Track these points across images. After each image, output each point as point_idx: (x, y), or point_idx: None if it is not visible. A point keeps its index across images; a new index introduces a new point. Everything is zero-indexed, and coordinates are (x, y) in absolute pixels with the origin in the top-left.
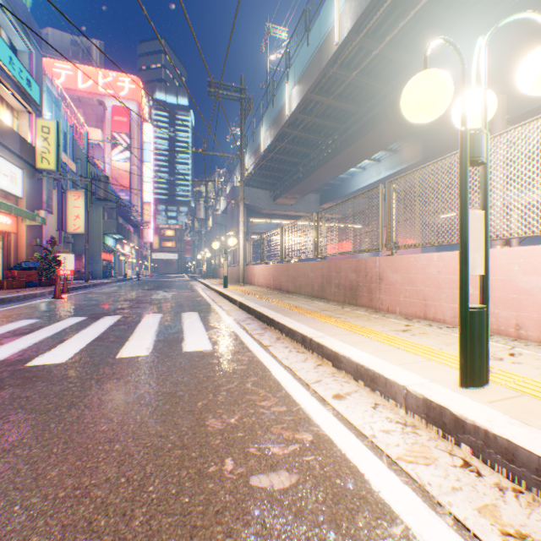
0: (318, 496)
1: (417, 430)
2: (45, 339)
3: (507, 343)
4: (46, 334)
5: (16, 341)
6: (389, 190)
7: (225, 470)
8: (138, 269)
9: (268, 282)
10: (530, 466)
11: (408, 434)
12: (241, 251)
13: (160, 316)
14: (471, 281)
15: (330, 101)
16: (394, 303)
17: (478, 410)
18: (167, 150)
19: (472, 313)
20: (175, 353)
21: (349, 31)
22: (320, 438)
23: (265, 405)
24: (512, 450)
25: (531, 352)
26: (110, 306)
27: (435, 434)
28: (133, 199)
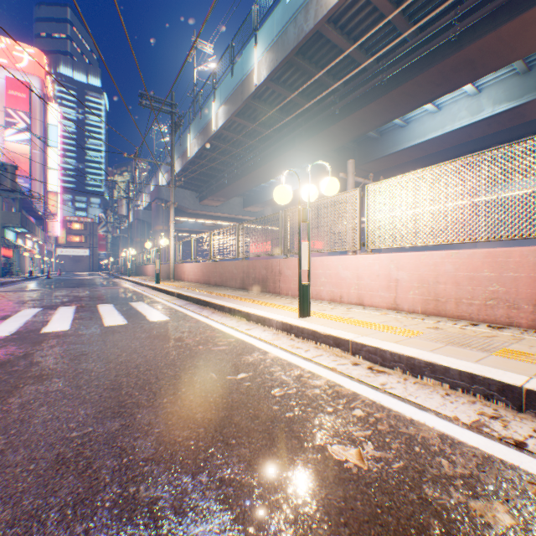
0: (237, 348)
1: (278, 334)
2: (29, 321)
3: (335, 305)
4: (23, 319)
5: (4, 323)
6: (285, 216)
7: (200, 348)
8: (44, 266)
9: (198, 278)
10: (306, 332)
11: (275, 335)
12: (172, 250)
13: (112, 305)
14: (323, 273)
15: (252, 125)
16: (288, 288)
17: (299, 322)
18: (94, 150)
19: (302, 286)
20: (146, 322)
21: (265, 79)
22: (238, 339)
23: (212, 334)
24: (303, 329)
25: (341, 308)
26: (52, 300)
27: (285, 334)
28: (35, 188)
